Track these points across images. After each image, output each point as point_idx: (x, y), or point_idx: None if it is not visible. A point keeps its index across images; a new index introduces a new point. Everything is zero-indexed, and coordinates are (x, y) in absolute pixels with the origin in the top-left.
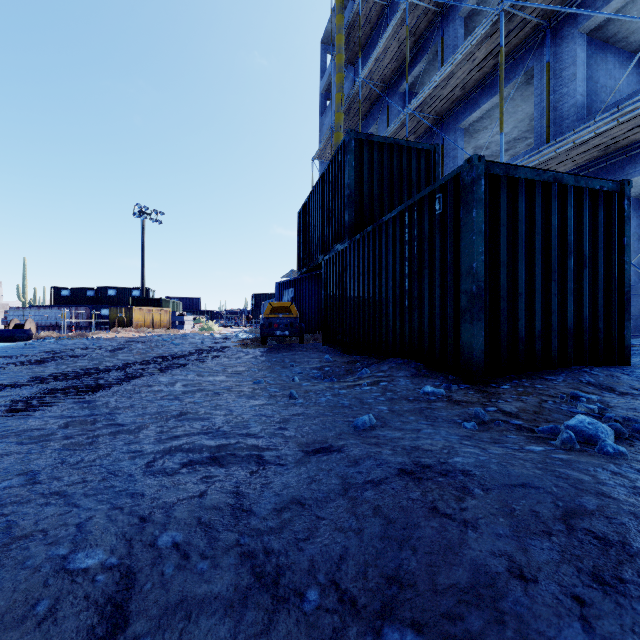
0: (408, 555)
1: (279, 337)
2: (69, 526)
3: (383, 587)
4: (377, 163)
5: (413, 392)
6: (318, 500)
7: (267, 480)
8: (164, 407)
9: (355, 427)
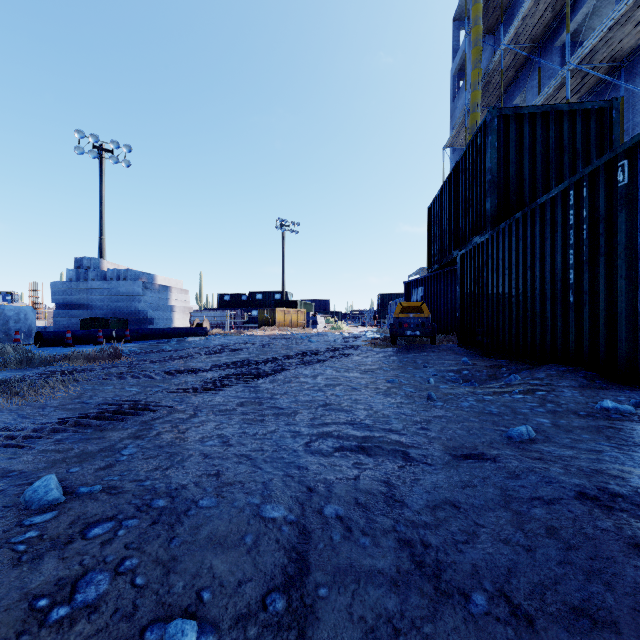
0: (600, 590)
1: (409, 337)
2: (257, 483)
3: (568, 616)
4: (527, 138)
5: (584, 406)
6: (474, 506)
7: (415, 476)
8: (311, 397)
9: (509, 437)
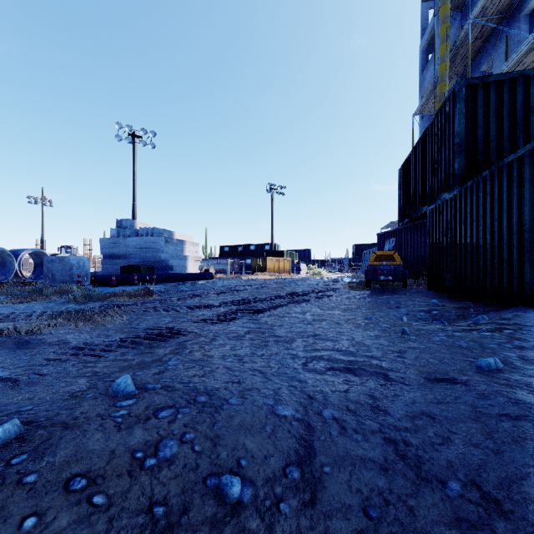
0: None
1: (382, 282)
2: (269, 390)
3: (531, 503)
4: (494, 103)
5: None
6: (448, 418)
7: (395, 393)
8: (303, 328)
9: (478, 367)
